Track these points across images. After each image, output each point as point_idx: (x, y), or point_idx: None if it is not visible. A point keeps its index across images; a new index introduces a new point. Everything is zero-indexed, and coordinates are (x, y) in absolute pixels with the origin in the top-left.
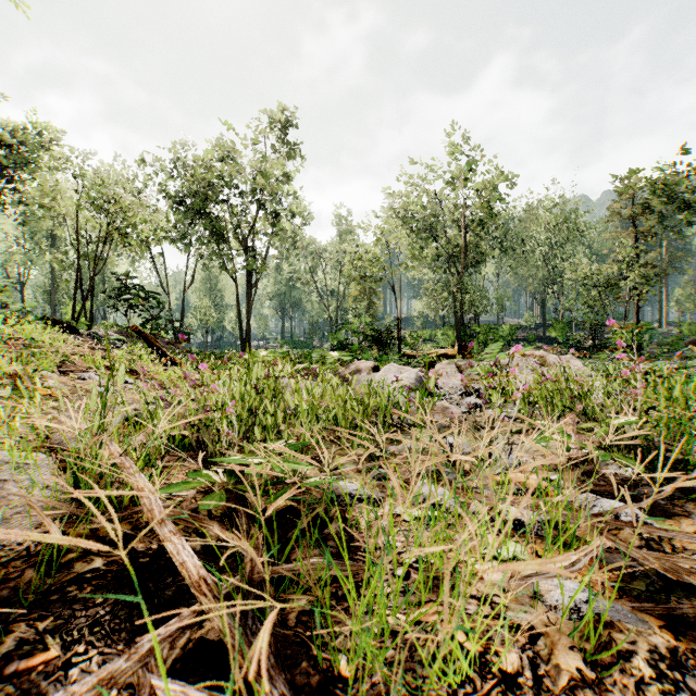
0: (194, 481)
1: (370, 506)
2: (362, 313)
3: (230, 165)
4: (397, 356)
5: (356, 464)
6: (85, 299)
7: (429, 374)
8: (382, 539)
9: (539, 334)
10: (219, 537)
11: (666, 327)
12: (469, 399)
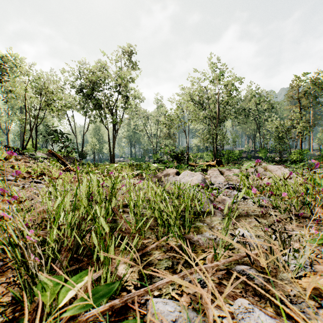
0: None
1: None
2: (168, 145)
3: (104, 72)
4: (186, 165)
5: (170, 260)
6: (29, 137)
7: (206, 176)
8: None
9: (252, 155)
10: None
11: (312, 152)
12: (235, 193)
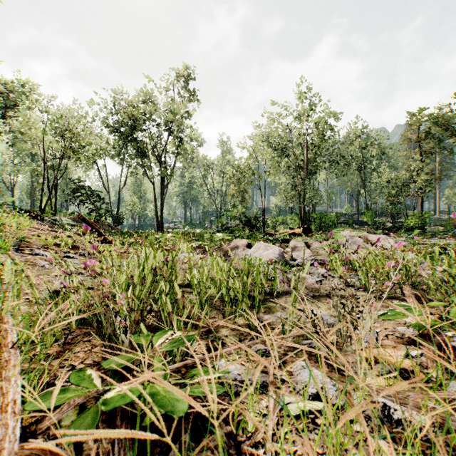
0: (72, 388)
1: (256, 404)
2: (238, 205)
3: (149, 106)
4: (262, 234)
5: (238, 336)
6: (49, 196)
7: (286, 249)
8: (270, 450)
9: (355, 219)
10: (97, 449)
11: (438, 214)
12: (319, 270)
